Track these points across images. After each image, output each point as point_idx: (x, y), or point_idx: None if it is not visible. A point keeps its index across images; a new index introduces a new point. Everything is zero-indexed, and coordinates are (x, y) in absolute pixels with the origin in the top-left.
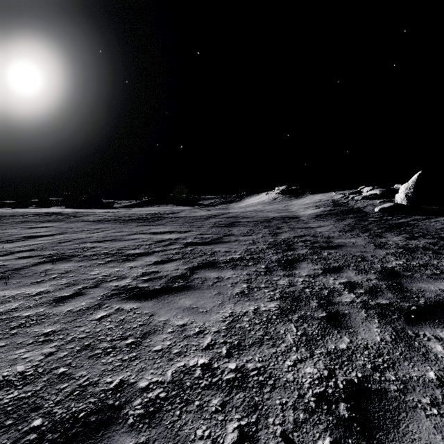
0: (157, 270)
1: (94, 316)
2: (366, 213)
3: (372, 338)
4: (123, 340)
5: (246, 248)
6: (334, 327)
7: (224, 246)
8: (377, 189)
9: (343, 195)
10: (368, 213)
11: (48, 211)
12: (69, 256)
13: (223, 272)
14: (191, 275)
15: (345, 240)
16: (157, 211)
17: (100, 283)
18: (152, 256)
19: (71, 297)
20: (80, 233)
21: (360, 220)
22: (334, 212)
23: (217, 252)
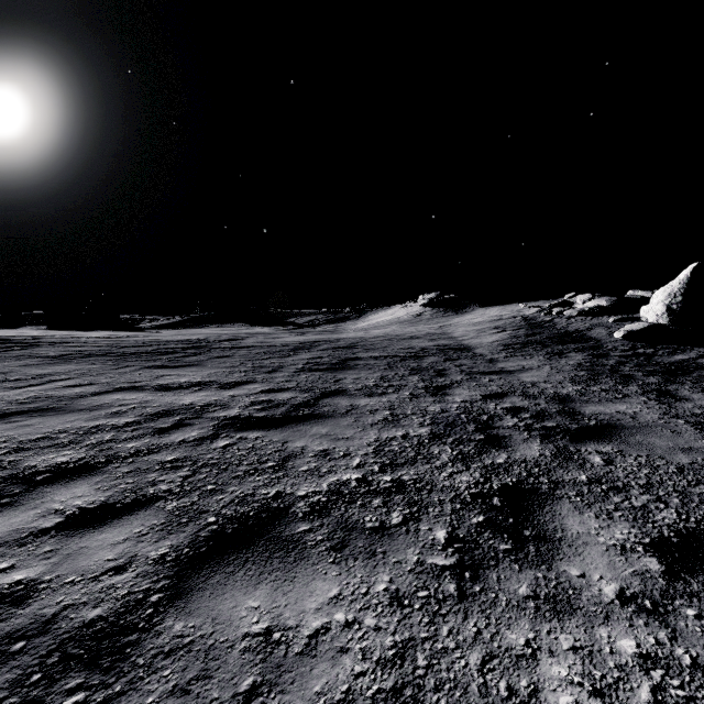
0: (34, 580)
1: None
2: (599, 341)
3: None
4: None
5: (377, 437)
6: None
7: (319, 432)
8: (602, 298)
9: (540, 309)
10: (601, 341)
11: None
12: None
13: (297, 588)
14: (155, 622)
15: (604, 407)
16: (203, 336)
17: None
18: (91, 480)
19: None
20: None
21: (597, 356)
22: (537, 339)
23: (295, 459)
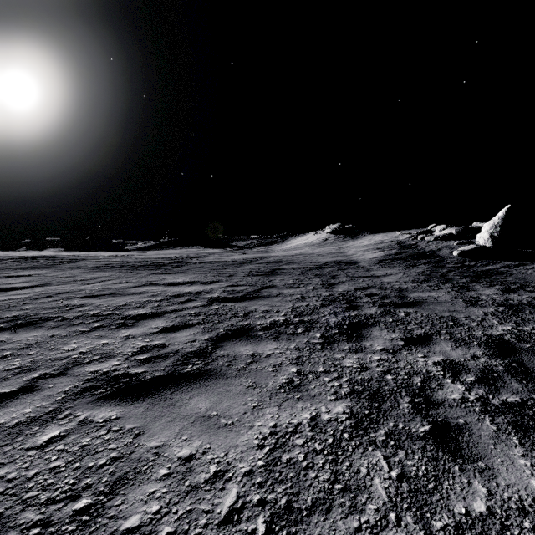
0: (163, 343)
1: (36, 437)
2: (442, 257)
3: (523, 483)
4: (70, 503)
5: (293, 305)
6: (450, 456)
7: (262, 303)
8: (453, 228)
9: (410, 236)
10: (444, 257)
11: (36, 255)
12: (41, 319)
13: (261, 346)
14: (214, 351)
15: (423, 294)
16: (178, 255)
17: (71, 367)
18: (161, 319)
19: (14, 395)
20: (70, 284)
21: (436, 267)
22: (402, 256)
23: (253, 313)
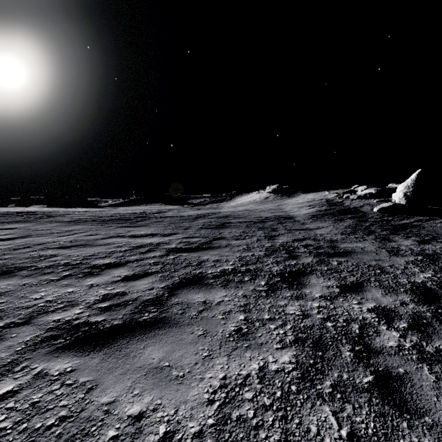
0: (124, 291)
1: None
2: (364, 213)
3: None
4: None
5: (240, 255)
6: (396, 411)
7: (213, 253)
8: (372, 188)
9: (337, 195)
10: (366, 213)
11: (21, 211)
12: (16, 268)
13: (212, 293)
14: (169, 299)
15: (351, 244)
16: (142, 211)
17: (36, 315)
18: (124, 268)
19: None
20: (47, 236)
21: (360, 221)
22: (331, 212)
23: (205, 262)
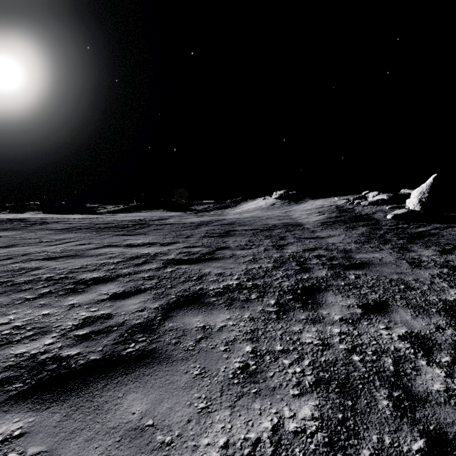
0: (109, 313)
1: None
2: (378, 220)
3: None
4: None
5: (246, 267)
6: None
7: (216, 265)
8: (384, 194)
9: (347, 201)
10: (379, 220)
11: (13, 217)
12: None
13: (213, 316)
14: (162, 323)
15: (367, 255)
16: (142, 218)
17: None
18: (113, 283)
19: None
20: (35, 245)
21: (374, 229)
22: (342, 219)
23: (206, 276)
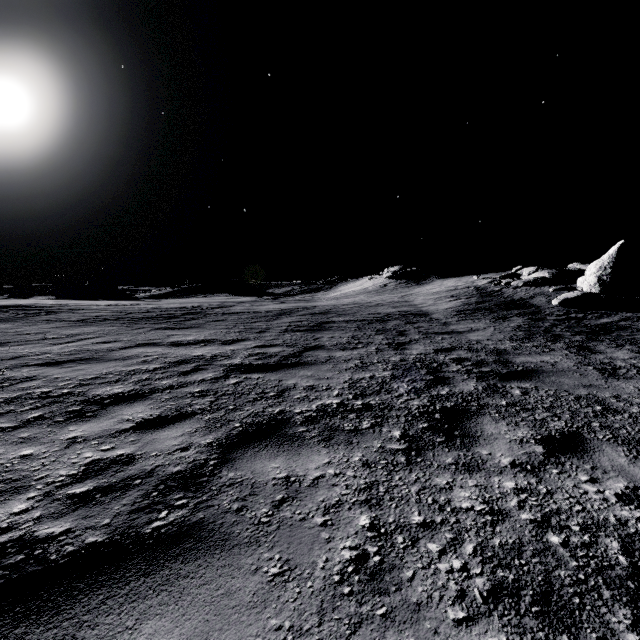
0: (131, 453)
1: None
2: (538, 307)
3: None
4: None
5: (350, 377)
6: None
7: (305, 374)
8: (545, 271)
9: (491, 280)
10: (541, 307)
11: (9, 304)
12: None
13: (302, 458)
14: (216, 473)
15: (532, 358)
16: (196, 304)
17: None
18: (144, 403)
19: None
20: (34, 344)
21: (535, 320)
22: (485, 306)
23: (290, 391)
